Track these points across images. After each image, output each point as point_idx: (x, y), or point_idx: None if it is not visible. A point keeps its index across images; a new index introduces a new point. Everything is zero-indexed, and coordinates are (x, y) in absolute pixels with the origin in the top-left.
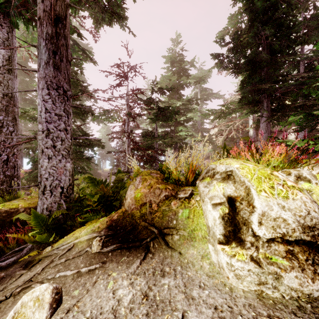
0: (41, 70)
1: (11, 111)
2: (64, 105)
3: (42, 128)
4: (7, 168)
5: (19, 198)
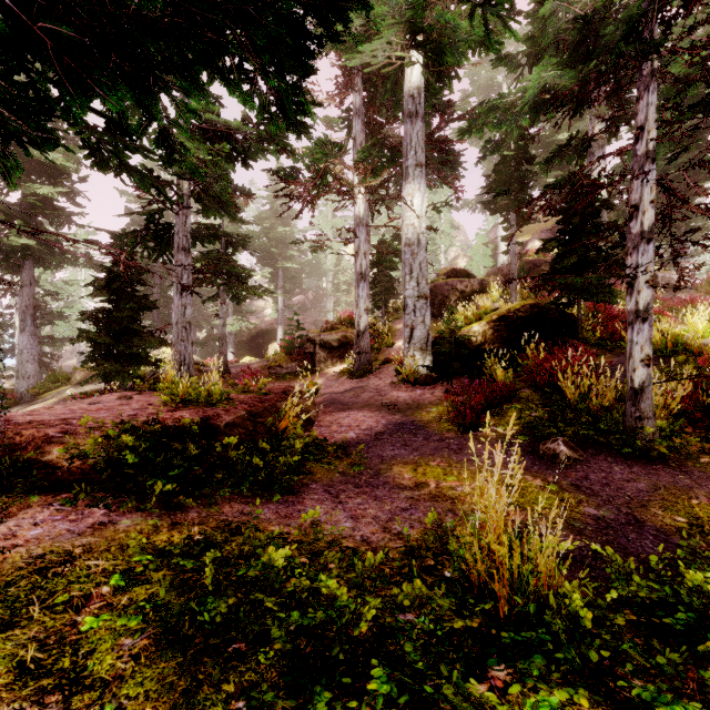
0: (28, 328)
1: None
2: (37, 342)
3: (29, 351)
4: None
5: None
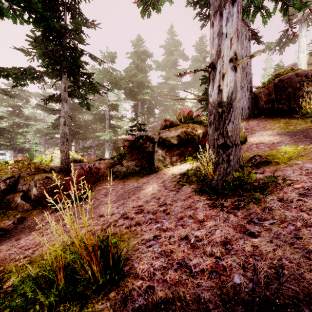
0: None
1: None
2: None
3: None
4: None
5: None
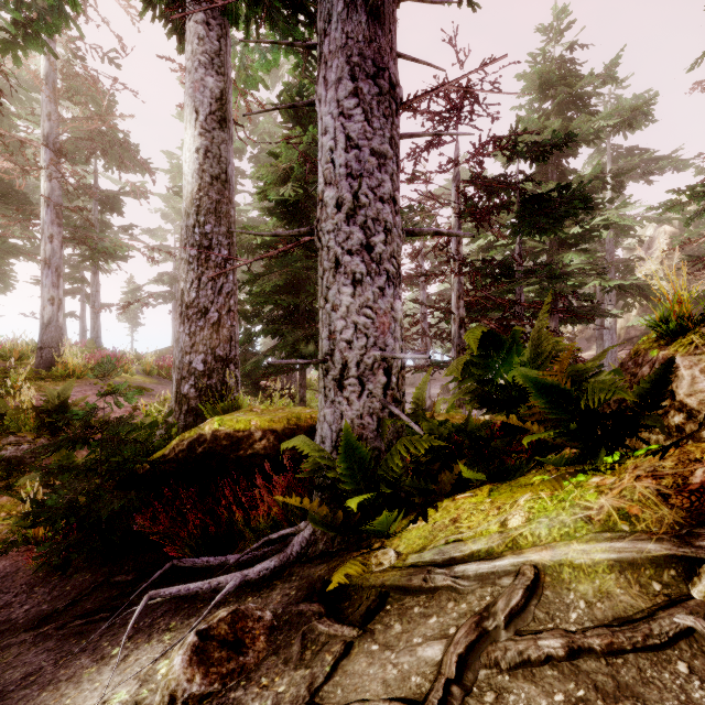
0: (334, 28)
1: (225, 213)
2: (390, 127)
3: (337, 196)
4: (218, 341)
5: (244, 409)
